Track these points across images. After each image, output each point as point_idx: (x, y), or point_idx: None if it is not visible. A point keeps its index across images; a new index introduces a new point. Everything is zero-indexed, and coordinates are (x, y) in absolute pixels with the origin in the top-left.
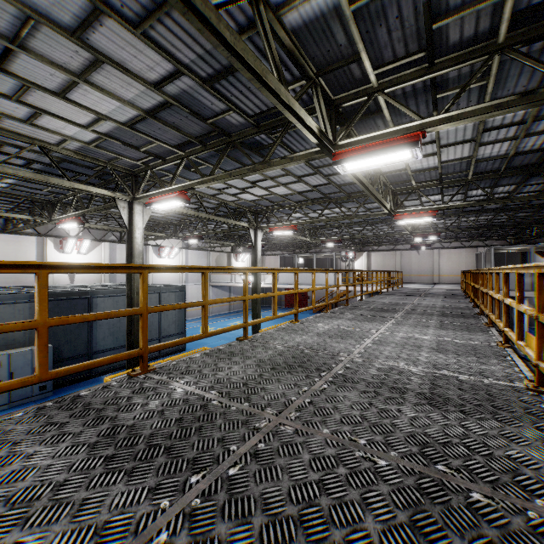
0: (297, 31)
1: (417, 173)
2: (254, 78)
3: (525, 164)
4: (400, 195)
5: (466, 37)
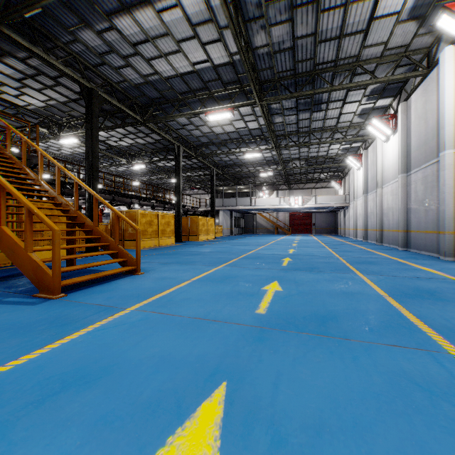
0: (33, 109)
1: (130, 147)
2: (15, 122)
3: (164, 147)
4: (139, 156)
5: (79, 115)
